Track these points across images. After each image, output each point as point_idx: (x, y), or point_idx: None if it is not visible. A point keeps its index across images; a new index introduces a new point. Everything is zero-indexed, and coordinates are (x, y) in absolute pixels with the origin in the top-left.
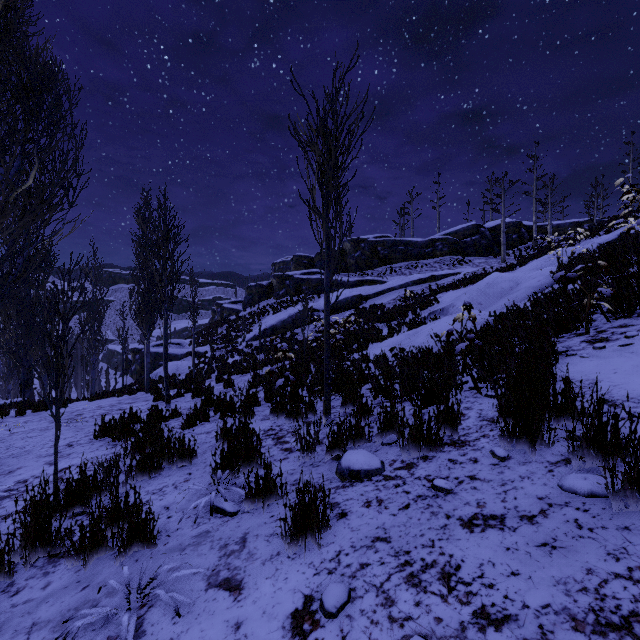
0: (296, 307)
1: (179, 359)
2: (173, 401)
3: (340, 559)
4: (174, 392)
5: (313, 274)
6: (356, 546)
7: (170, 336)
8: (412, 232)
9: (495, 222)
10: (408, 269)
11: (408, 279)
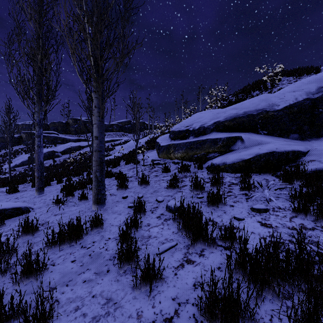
0: (44, 150)
1: None
2: None
3: None
4: None
5: (51, 133)
6: None
7: (12, 155)
8: None
9: None
10: None
11: None
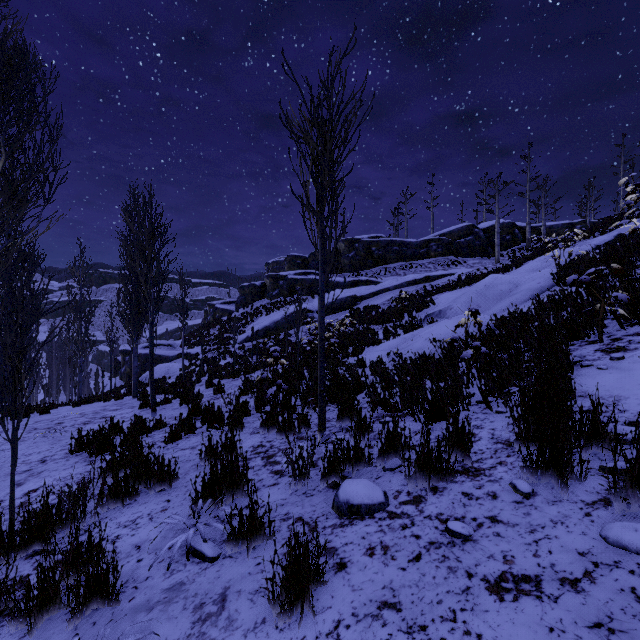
0: (290, 308)
1: (170, 361)
2: (160, 408)
3: (339, 634)
4: (162, 397)
5: (307, 274)
6: (359, 614)
7: (156, 340)
8: (406, 232)
9: (489, 223)
10: (402, 270)
11: (403, 280)
